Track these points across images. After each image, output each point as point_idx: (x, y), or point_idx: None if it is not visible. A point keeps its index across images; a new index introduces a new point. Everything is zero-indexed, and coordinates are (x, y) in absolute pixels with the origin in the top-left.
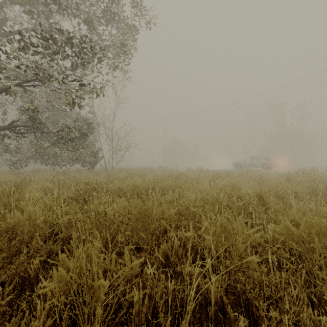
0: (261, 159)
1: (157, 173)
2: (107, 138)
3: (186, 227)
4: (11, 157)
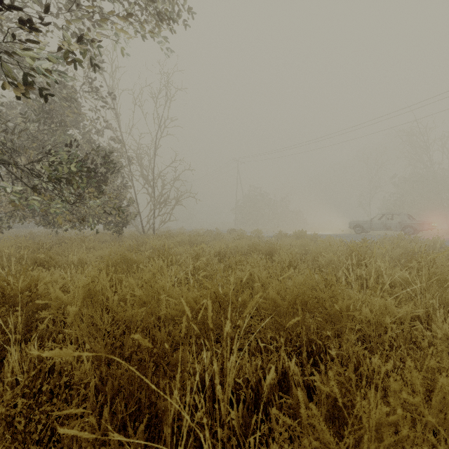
0: (401, 216)
1: (225, 242)
2: (145, 183)
3: None
4: None
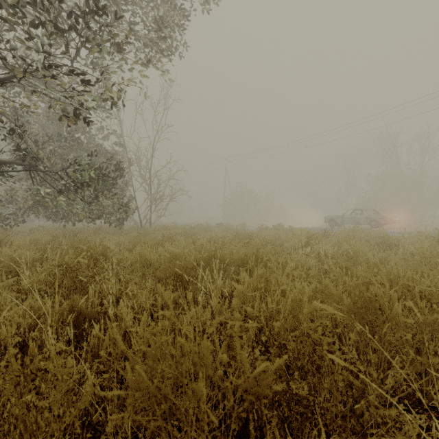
0: (368, 212)
1: (215, 233)
2: (142, 182)
3: (305, 403)
4: (0, 208)
